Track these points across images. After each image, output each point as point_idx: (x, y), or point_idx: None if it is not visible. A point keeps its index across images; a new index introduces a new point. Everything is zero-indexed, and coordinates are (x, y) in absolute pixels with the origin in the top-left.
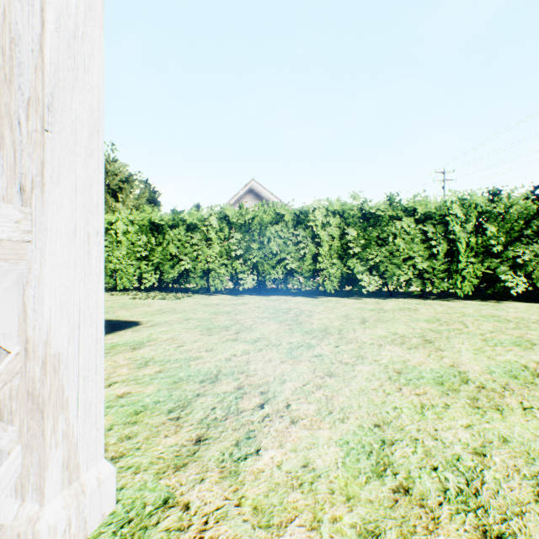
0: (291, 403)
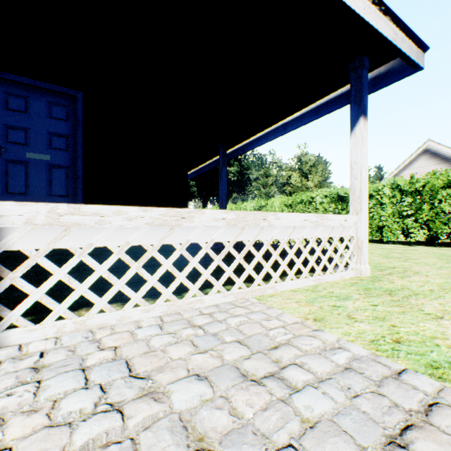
0: (428, 275)
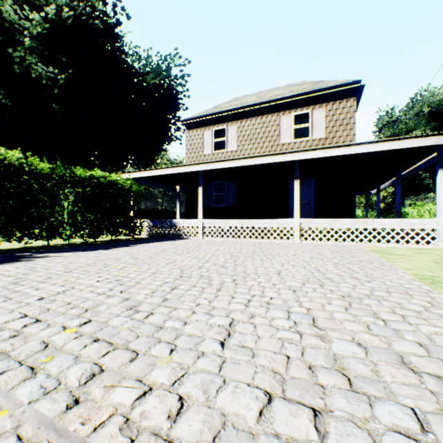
0: None
